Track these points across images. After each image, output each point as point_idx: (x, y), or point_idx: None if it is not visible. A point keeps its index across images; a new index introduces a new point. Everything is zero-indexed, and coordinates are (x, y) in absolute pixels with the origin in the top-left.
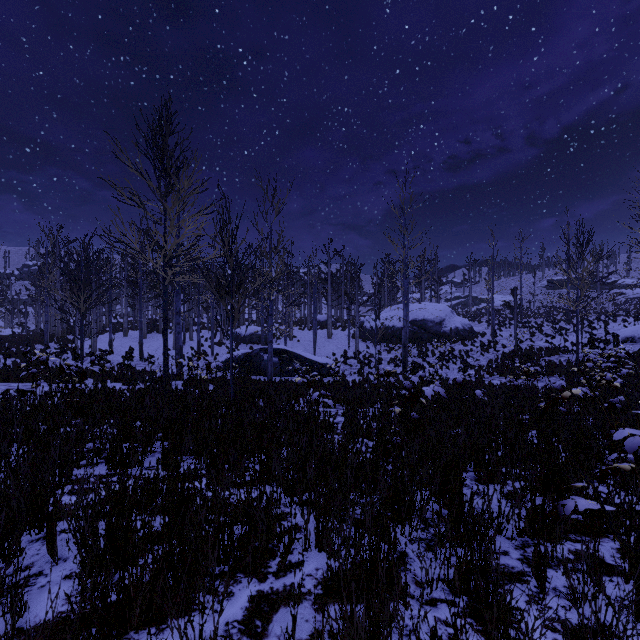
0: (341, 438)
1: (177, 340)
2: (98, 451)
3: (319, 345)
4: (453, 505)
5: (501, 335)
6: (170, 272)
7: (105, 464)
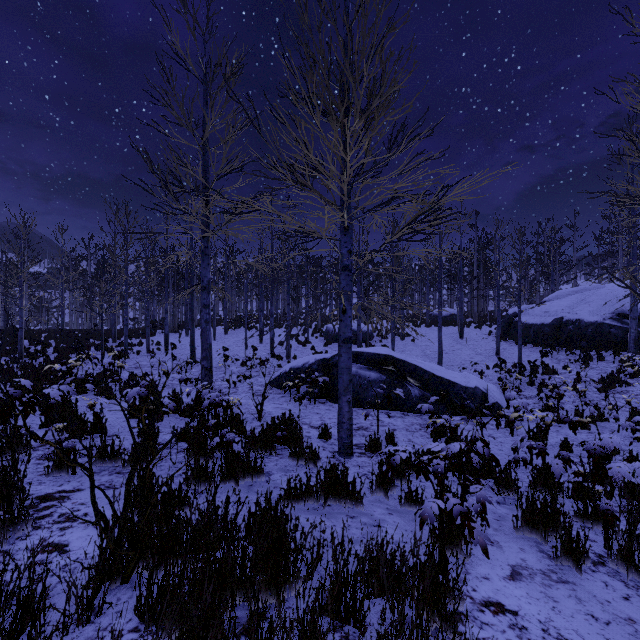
0: None
1: (202, 334)
2: None
3: (445, 348)
4: None
5: None
6: None
7: None
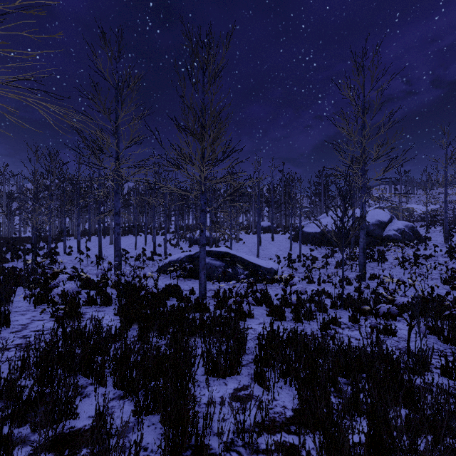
0: None
1: (115, 241)
2: None
3: (262, 247)
4: None
5: None
6: None
7: None
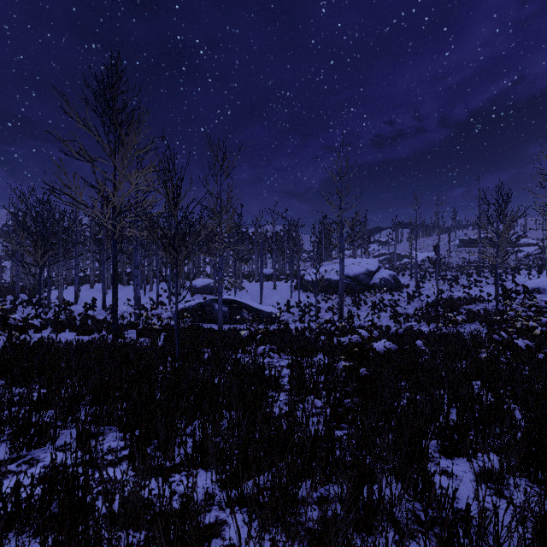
0: (288, 402)
1: (135, 291)
2: (1, 428)
3: (265, 295)
4: (444, 521)
5: (423, 286)
6: (118, 226)
7: (9, 443)
